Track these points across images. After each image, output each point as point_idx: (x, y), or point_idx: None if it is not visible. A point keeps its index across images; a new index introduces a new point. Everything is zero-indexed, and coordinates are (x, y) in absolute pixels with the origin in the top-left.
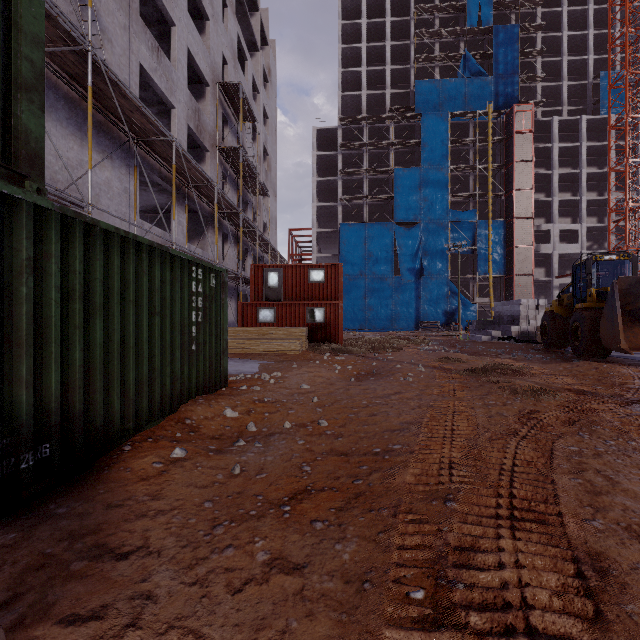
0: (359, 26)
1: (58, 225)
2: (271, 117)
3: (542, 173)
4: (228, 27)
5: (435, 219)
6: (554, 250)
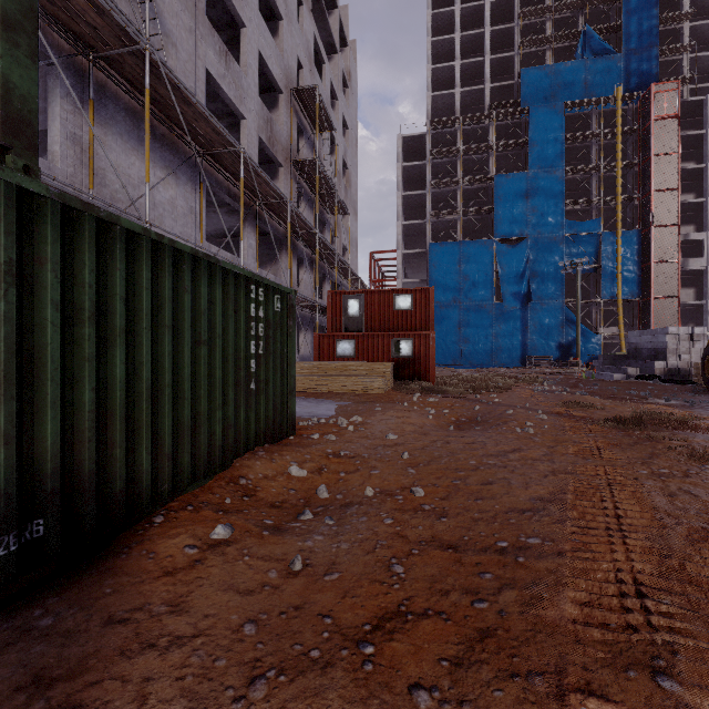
0: (452, 14)
1: (57, 219)
2: (351, 126)
3: (691, 168)
4: (303, 27)
5: (546, 233)
6: (708, 265)
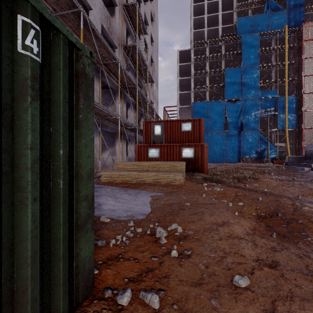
0: None
1: None
2: (155, 41)
3: None
4: None
5: (250, 97)
6: None
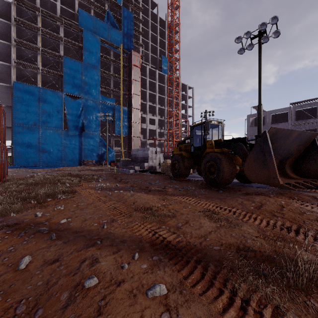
0: None
1: None
2: None
3: (143, 90)
4: None
5: (92, 98)
6: (147, 127)
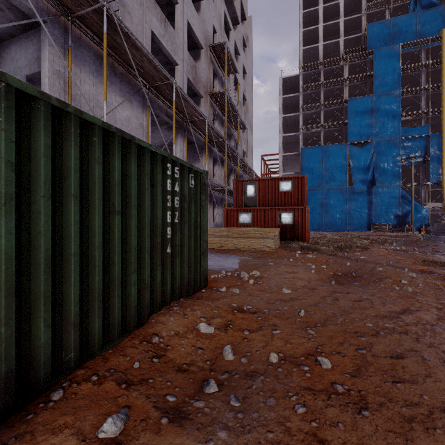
0: None
1: None
2: (248, 72)
3: None
4: (217, 5)
5: (386, 137)
6: None
